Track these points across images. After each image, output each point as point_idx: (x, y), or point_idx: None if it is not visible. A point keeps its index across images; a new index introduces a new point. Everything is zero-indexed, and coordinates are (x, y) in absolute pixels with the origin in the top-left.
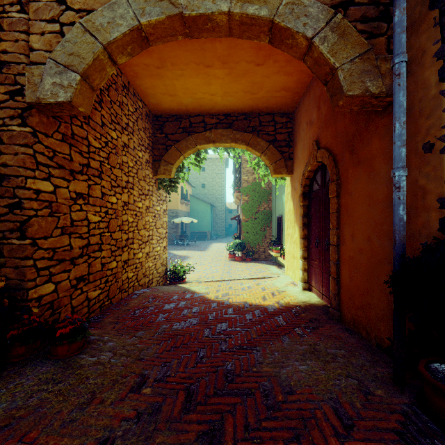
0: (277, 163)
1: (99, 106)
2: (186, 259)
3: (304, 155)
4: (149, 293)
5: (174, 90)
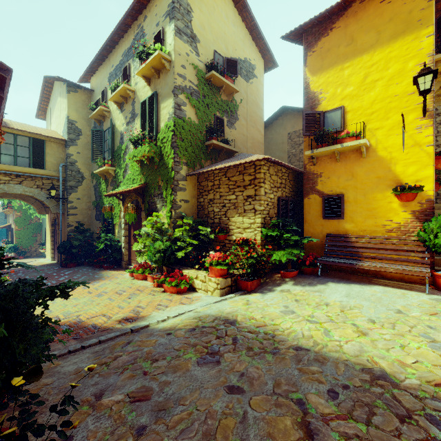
0: (40, 209)
1: None
2: None
3: None
4: None
5: None
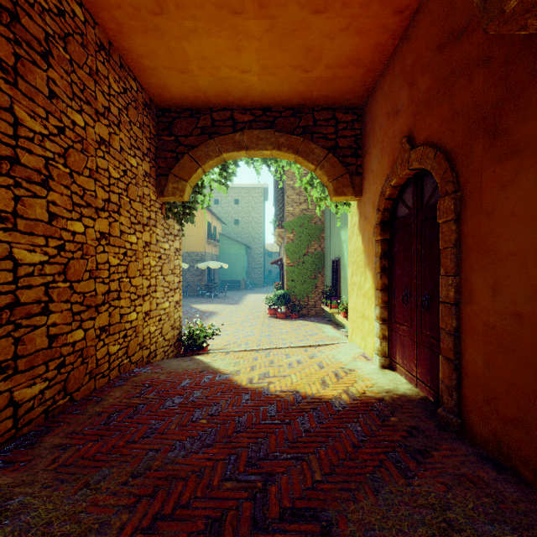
0: (339, 180)
1: (42, 61)
2: (212, 315)
3: (383, 164)
4: (144, 377)
5: (184, 60)
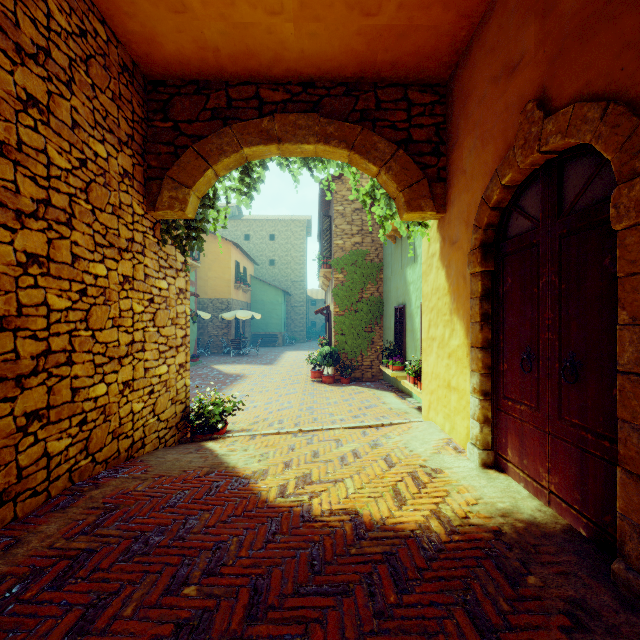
0: (413, 189)
1: None
2: (239, 379)
3: (486, 156)
4: (112, 488)
5: None
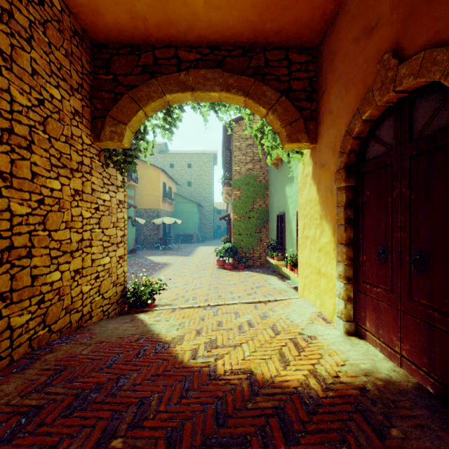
0: (292, 126)
1: None
2: (165, 267)
3: (349, 99)
4: (63, 352)
5: None
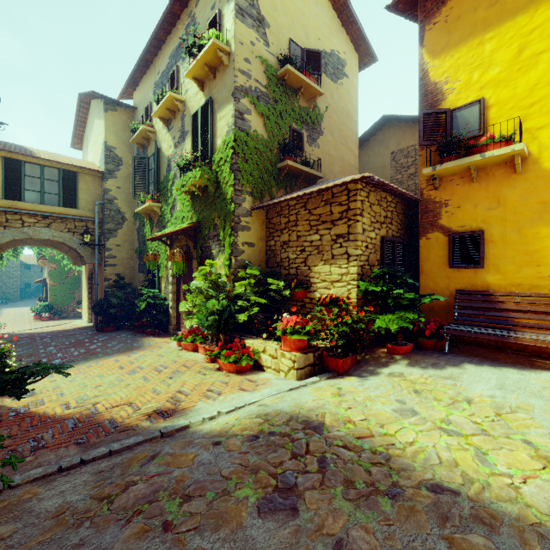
0: (76, 259)
1: None
2: None
3: None
4: None
5: None
